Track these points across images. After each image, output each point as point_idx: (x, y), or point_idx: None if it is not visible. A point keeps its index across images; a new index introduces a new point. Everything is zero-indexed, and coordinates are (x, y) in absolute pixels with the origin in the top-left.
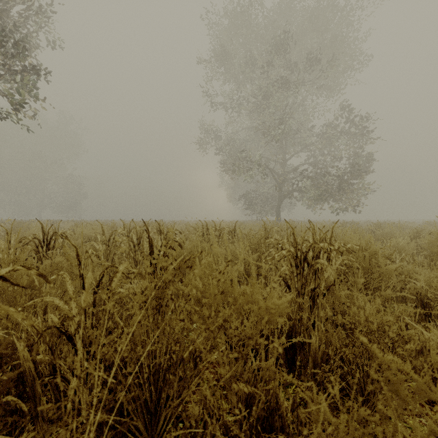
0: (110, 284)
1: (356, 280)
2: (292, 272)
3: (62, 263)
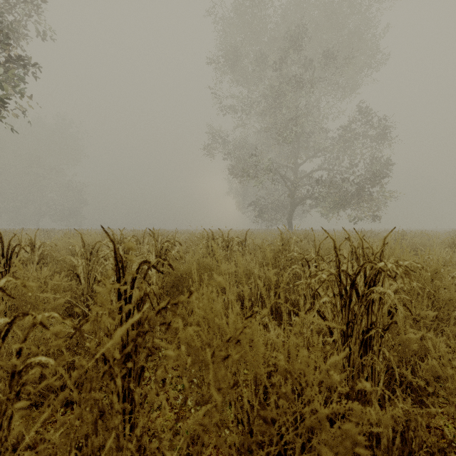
0: (21, 347)
1: (419, 311)
2: (336, 305)
3: (11, 287)
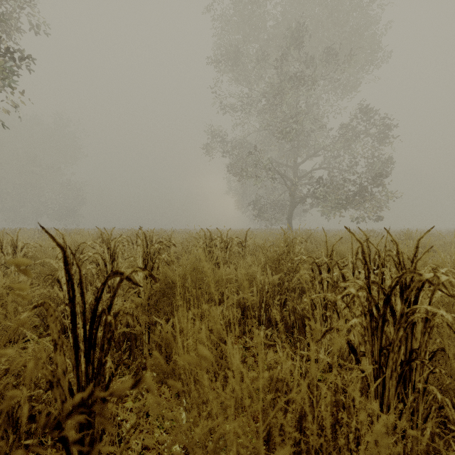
0: None
1: None
2: (367, 328)
3: None
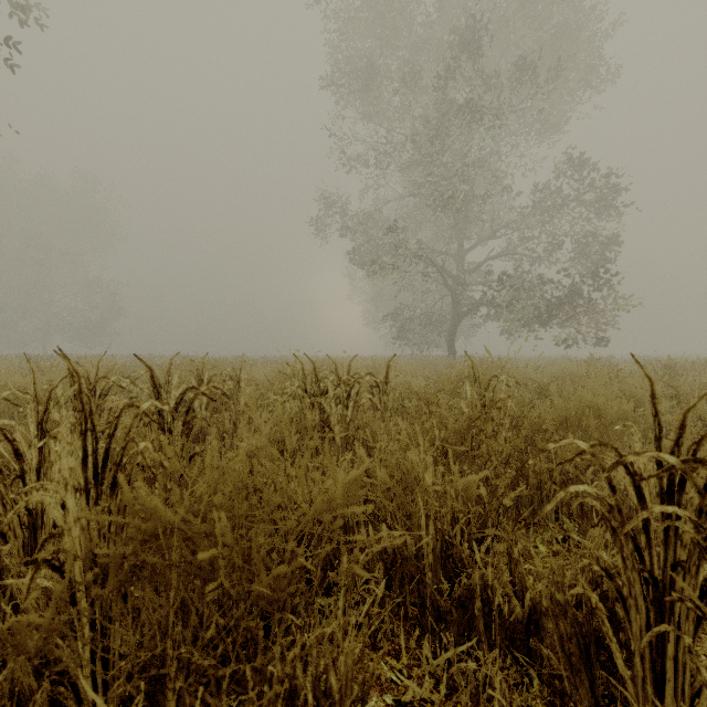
0: None
1: None
2: None
3: None
